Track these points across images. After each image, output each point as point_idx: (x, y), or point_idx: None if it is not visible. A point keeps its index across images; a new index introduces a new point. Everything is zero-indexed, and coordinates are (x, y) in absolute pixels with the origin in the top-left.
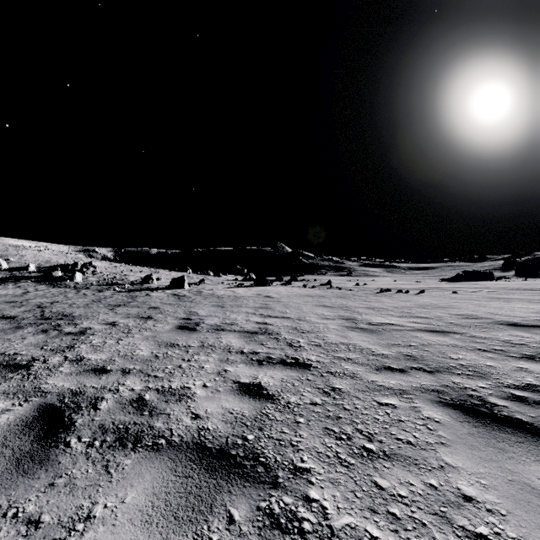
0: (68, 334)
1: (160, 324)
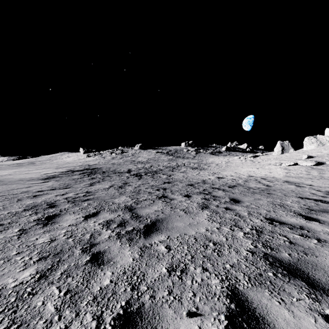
0: (90, 192)
1: (59, 191)
